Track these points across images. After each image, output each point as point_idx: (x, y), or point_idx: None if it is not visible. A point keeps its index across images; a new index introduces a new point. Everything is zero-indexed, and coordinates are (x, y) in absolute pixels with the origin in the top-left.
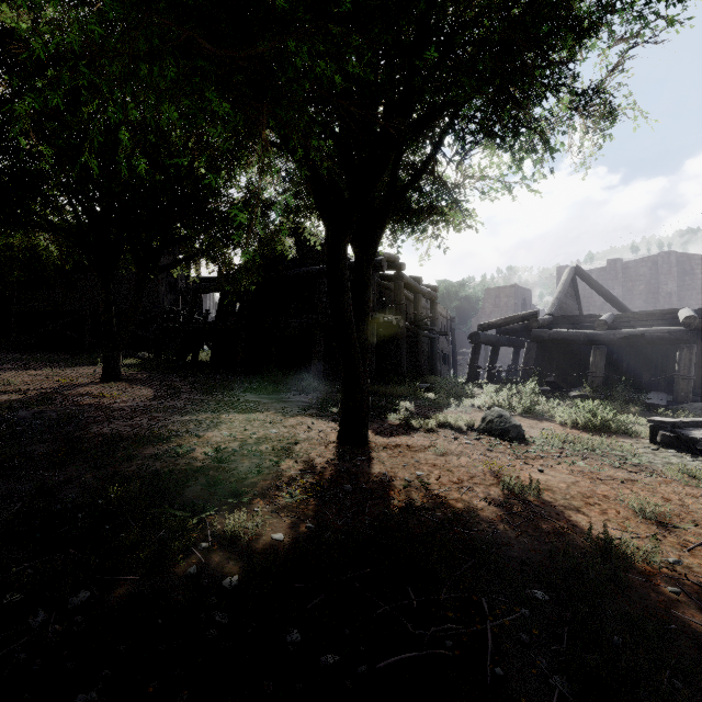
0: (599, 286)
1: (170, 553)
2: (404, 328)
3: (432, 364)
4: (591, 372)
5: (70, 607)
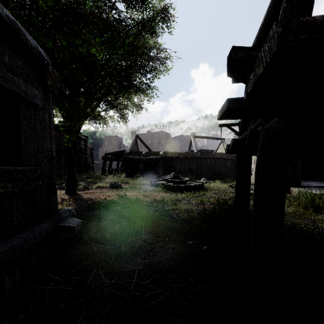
0: (143, 142)
1: None
2: None
3: (86, 168)
4: (140, 169)
5: None
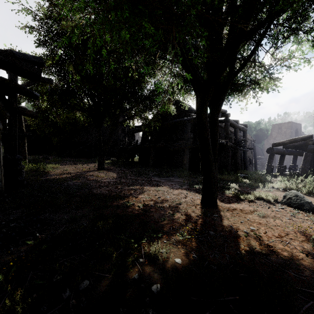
0: None
1: (125, 263)
2: (229, 146)
3: (244, 164)
4: None
5: (80, 289)
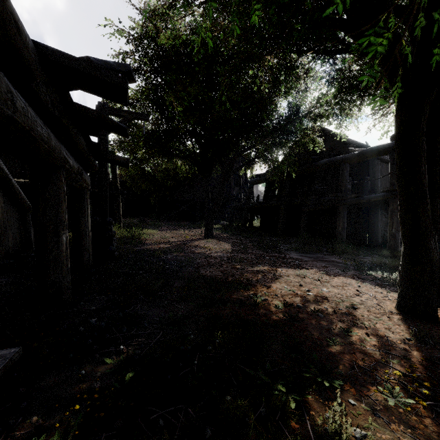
0: None
1: None
2: None
3: None
4: None
5: None
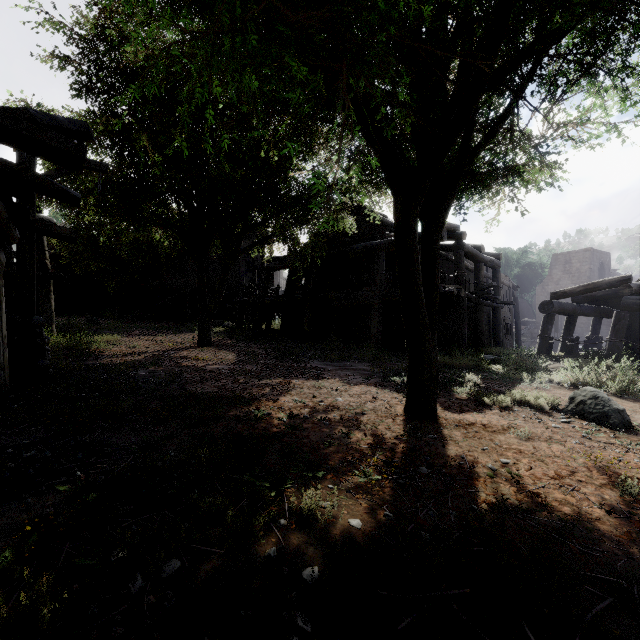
0: None
1: (251, 528)
2: (464, 298)
3: (495, 334)
4: None
5: (163, 575)
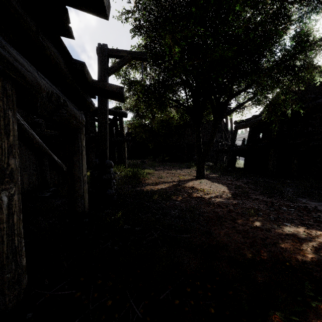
0: None
1: None
2: None
3: None
4: None
5: None
